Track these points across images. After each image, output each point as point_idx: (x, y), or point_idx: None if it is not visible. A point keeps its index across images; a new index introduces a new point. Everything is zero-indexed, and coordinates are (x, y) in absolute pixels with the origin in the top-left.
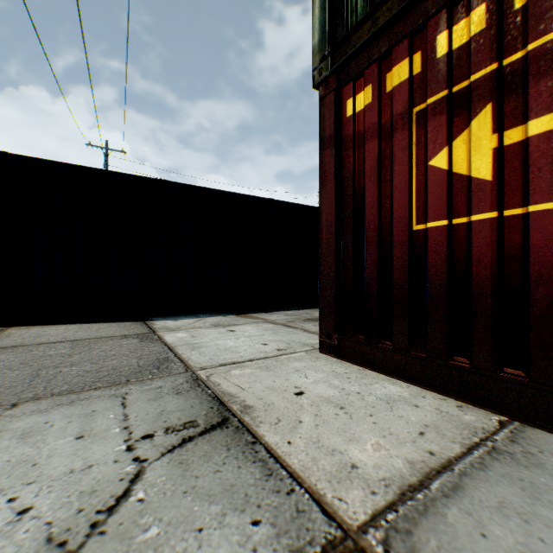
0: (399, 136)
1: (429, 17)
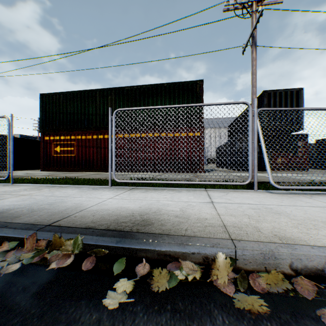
0: (52, 145)
1: (55, 134)
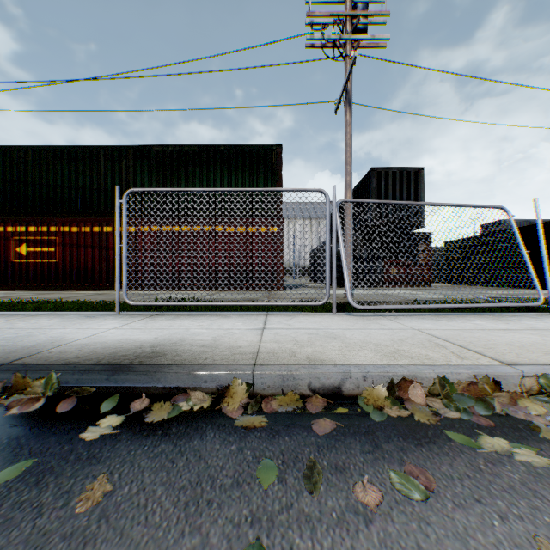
0: (12, 242)
1: (18, 222)
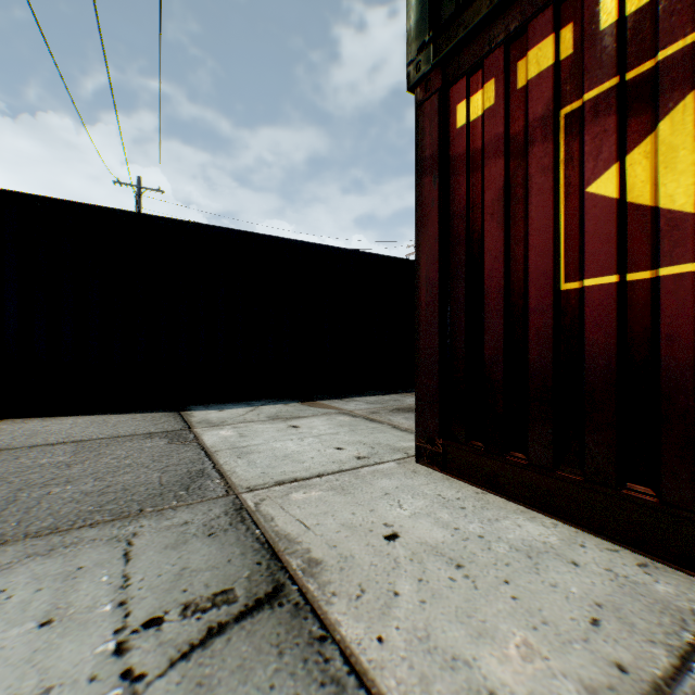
0: (538, 151)
1: None
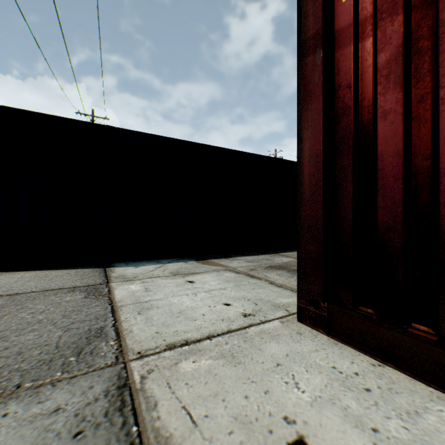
0: None
1: None
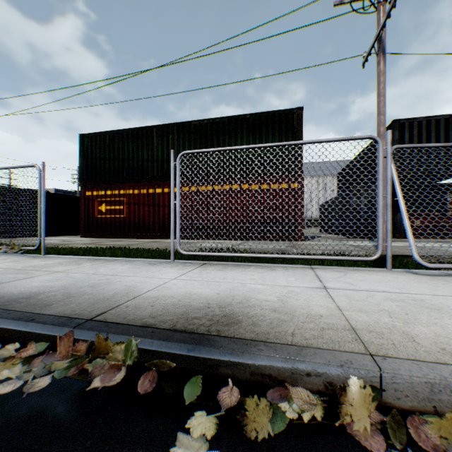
0: (95, 202)
1: (99, 188)
